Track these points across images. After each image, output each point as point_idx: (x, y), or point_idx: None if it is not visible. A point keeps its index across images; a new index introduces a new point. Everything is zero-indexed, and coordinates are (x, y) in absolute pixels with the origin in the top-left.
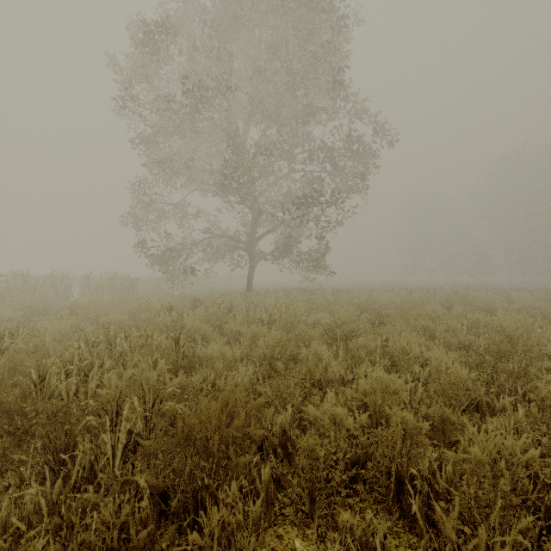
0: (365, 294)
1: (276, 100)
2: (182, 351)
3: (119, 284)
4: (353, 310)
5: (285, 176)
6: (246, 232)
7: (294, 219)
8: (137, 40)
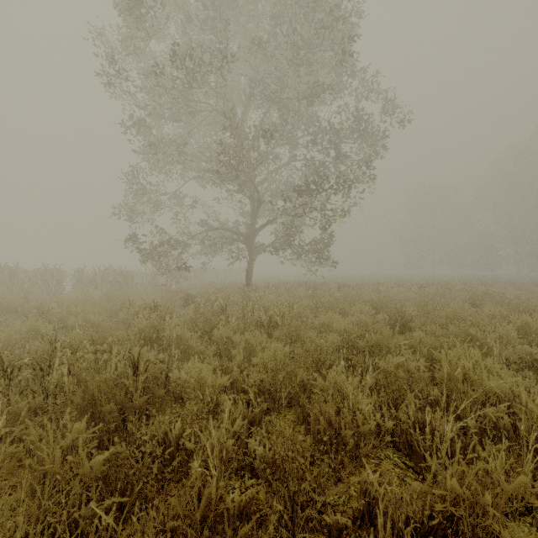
0: (373, 289)
1: (277, 77)
2: (142, 380)
3: (112, 278)
4: (367, 309)
5: (286, 163)
6: (245, 224)
7: (296, 207)
8: (121, 5)
